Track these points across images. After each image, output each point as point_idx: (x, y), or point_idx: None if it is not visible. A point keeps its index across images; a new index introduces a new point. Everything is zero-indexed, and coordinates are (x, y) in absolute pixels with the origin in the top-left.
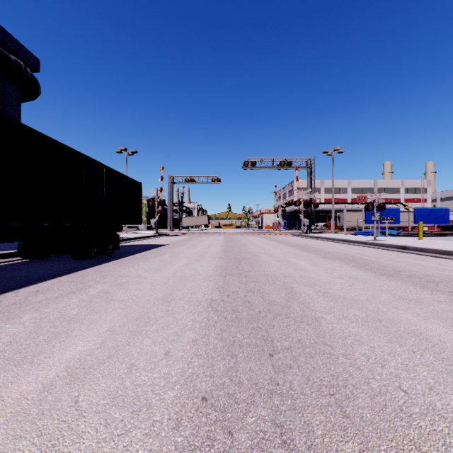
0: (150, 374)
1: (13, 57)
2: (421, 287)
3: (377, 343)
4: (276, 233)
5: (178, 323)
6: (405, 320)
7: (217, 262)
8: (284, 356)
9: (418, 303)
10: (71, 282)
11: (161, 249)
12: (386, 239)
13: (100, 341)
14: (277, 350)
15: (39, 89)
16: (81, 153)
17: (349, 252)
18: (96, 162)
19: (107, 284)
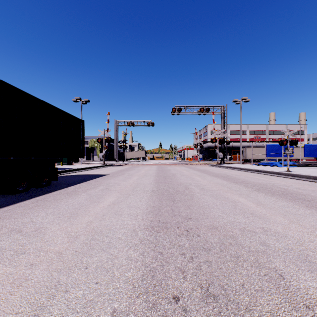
0: None
1: None
2: None
3: None
4: (197, 163)
5: None
6: None
7: (149, 200)
8: None
9: None
10: None
11: (99, 180)
12: (294, 170)
13: None
14: None
15: None
16: (4, 82)
17: (275, 183)
18: (27, 94)
19: None
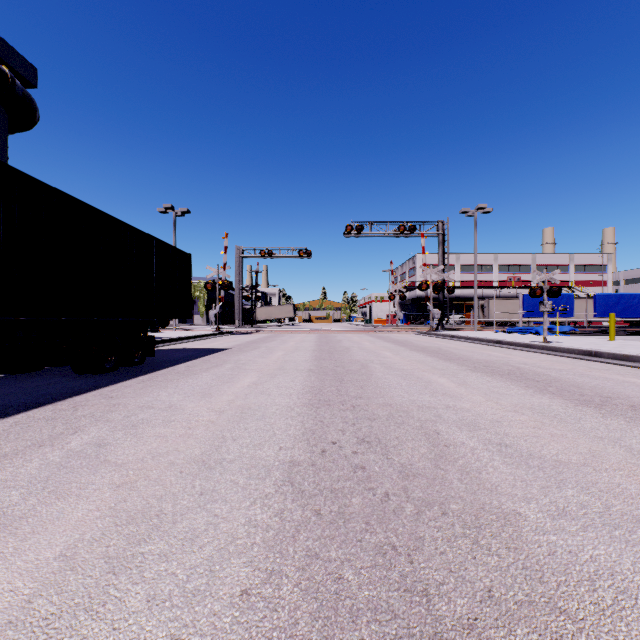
0: None
1: None
2: None
3: None
4: (392, 330)
5: (218, 532)
6: None
7: (305, 380)
8: None
9: None
10: (49, 421)
11: (219, 356)
12: (560, 340)
13: (24, 596)
14: (444, 634)
15: (37, 113)
16: (87, 205)
17: (510, 361)
18: (115, 220)
19: (111, 424)
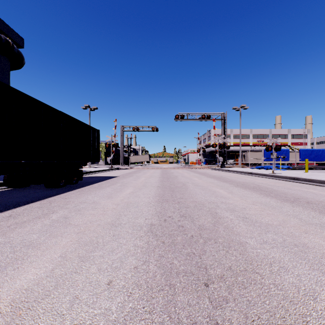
0: (91, 310)
1: (3, 36)
2: (320, 212)
3: (301, 271)
4: (199, 167)
5: (122, 248)
6: (318, 245)
7: (156, 191)
8: (219, 286)
9: (323, 227)
10: (40, 208)
11: (113, 180)
12: (281, 172)
13: (50, 268)
14: (211, 279)
15: (24, 60)
16: (51, 107)
17: (255, 182)
18: (64, 114)
19: (68, 209)
